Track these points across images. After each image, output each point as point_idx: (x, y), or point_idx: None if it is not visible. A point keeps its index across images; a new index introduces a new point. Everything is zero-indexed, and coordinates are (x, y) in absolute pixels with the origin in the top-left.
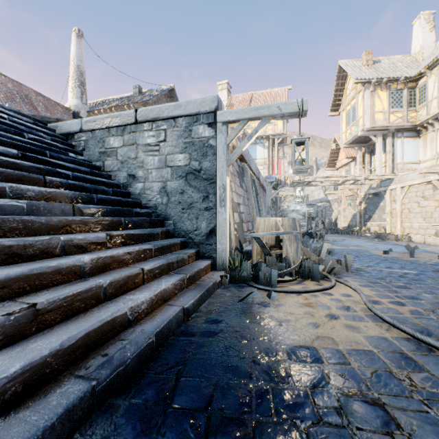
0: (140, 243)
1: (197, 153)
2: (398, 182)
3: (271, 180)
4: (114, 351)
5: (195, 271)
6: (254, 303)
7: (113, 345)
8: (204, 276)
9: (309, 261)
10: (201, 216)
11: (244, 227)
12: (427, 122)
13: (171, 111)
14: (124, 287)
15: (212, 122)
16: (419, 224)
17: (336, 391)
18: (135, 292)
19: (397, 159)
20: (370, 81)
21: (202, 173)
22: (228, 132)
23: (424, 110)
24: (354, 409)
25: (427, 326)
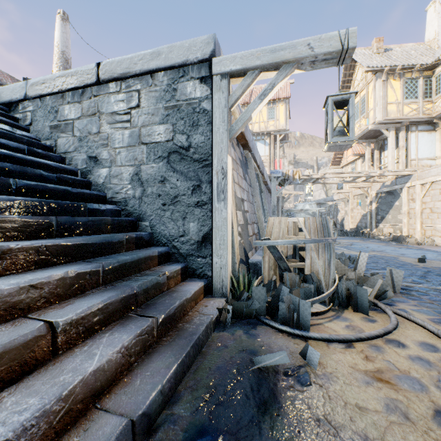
0: (82, 261)
1: (184, 123)
2: (417, 179)
3: (277, 174)
4: None
5: (175, 306)
6: (278, 372)
7: None
8: (193, 308)
9: (350, 282)
10: (190, 215)
11: (249, 230)
12: None
13: (146, 62)
14: None
15: (207, 75)
16: None
17: None
18: (7, 397)
19: (411, 155)
20: (382, 70)
21: (191, 151)
22: (230, 91)
23: None
24: None
25: None
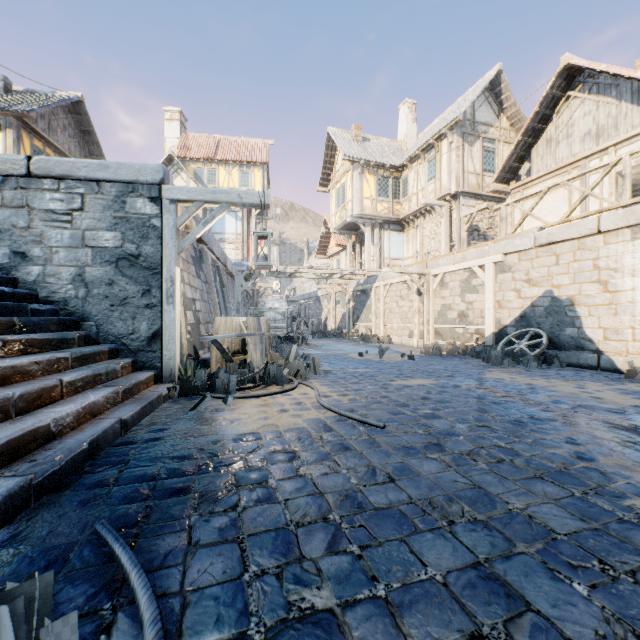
0: (49, 352)
1: (134, 234)
2: (381, 280)
3: (242, 268)
4: (44, 457)
5: (133, 383)
6: (208, 410)
7: (39, 454)
8: (146, 390)
9: (274, 365)
10: (140, 315)
11: (202, 329)
12: (409, 217)
13: (92, 171)
14: (38, 401)
15: (157, 197)
16: (398, 325)
17: (265, 451)
18: (54, 406)
19: (384, 253)
20: (358, 162)
21: (141, 259)
22: (179, 212)
23: (406, 204)
24: (274, 457)
25: (355, 407)
